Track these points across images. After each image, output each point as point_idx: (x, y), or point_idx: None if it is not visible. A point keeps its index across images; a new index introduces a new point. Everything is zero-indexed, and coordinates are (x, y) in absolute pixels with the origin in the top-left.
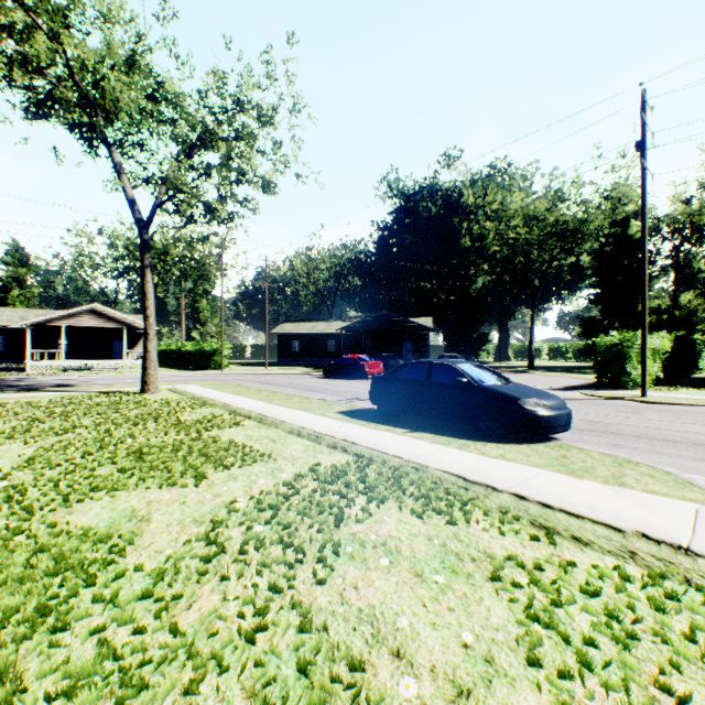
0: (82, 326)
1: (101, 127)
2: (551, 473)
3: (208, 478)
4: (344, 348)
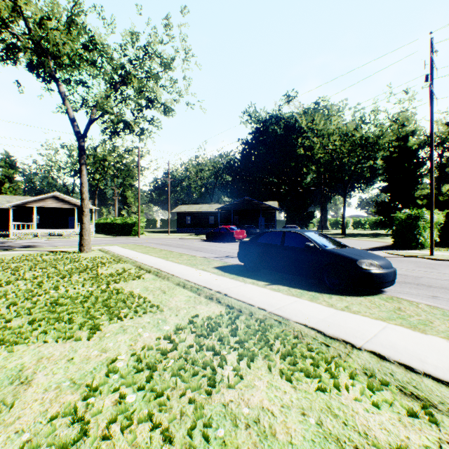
0: (47, 207)
1: (51, 67)
2: (396, 327)
3: (102, 330)
4: (220, 221)
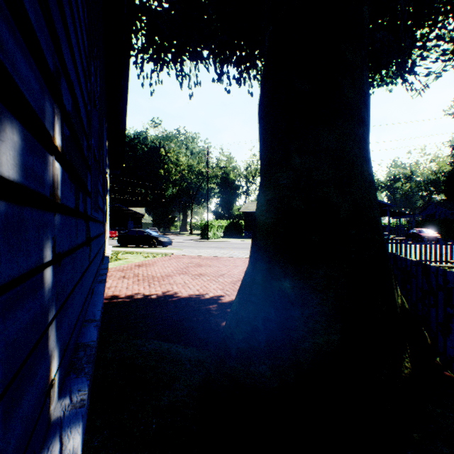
0: None
1: None
2: (160, 250)
3: None
4: None
